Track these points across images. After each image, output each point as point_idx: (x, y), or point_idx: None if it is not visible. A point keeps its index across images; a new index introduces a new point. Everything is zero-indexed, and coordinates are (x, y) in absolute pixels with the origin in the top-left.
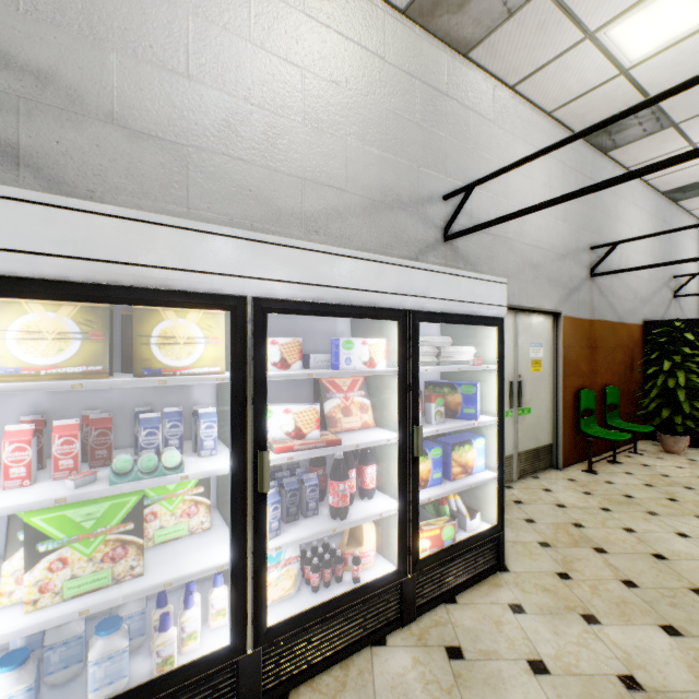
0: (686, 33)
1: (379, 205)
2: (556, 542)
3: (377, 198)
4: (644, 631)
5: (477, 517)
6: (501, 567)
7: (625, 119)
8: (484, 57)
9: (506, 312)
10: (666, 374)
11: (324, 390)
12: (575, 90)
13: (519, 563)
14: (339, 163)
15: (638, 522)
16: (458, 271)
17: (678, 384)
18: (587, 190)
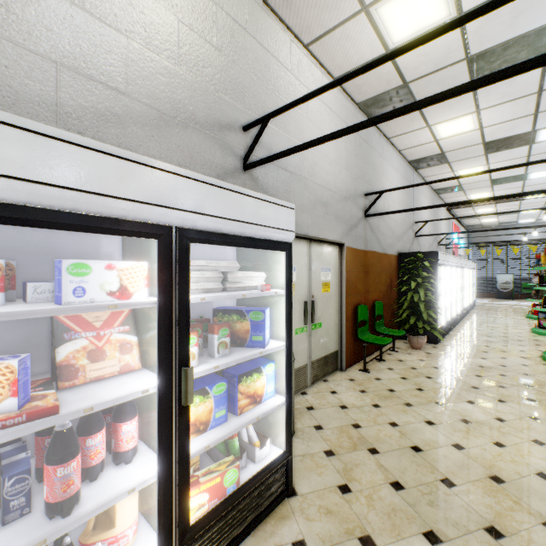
0: (430, 26)
1: (170, 120)
2: (339, 448)
3: (167, 111)
4: (412, 545)
5: (267, 444)
6: (290, 492)
7: (388, 96)
8: (281, 7)
9: (302, 242)
10: (413, 291)
11: (61, 329)
12: (354, 60)
13: (306, 481)
14: (115, 59)
15: (399, 415)
16: (241, 188)
17: (419, 299)
18: (364, 124)
